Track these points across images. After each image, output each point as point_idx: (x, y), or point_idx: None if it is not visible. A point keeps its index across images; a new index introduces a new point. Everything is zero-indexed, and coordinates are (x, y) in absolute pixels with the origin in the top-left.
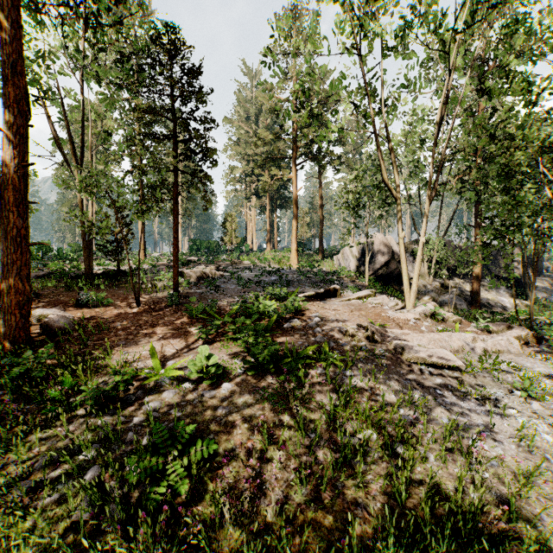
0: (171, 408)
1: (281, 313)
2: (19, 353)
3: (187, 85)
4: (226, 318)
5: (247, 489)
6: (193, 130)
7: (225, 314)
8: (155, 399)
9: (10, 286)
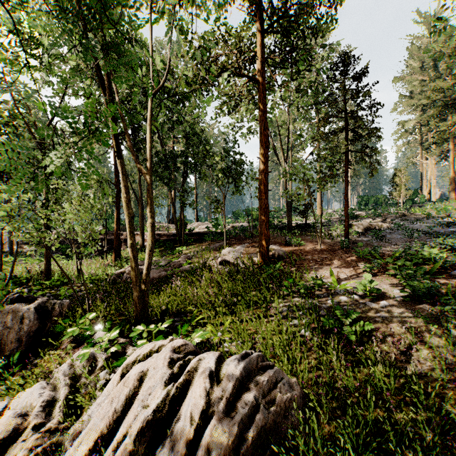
0: (344, 306)
1: (448, 261)
2: (265, 265)
3: (355, 90)
4: (387, 259)
5: (394, 358)
6: (359, 121)
7: (387, 257)
8: (334, 299)
9: (262, 232)
